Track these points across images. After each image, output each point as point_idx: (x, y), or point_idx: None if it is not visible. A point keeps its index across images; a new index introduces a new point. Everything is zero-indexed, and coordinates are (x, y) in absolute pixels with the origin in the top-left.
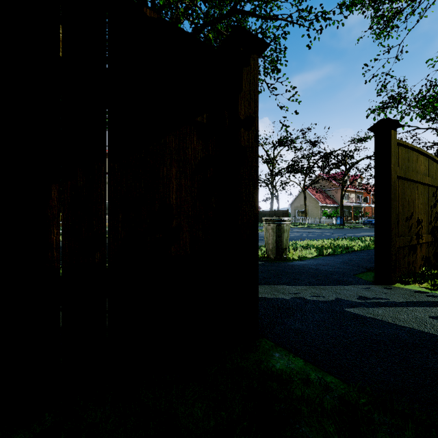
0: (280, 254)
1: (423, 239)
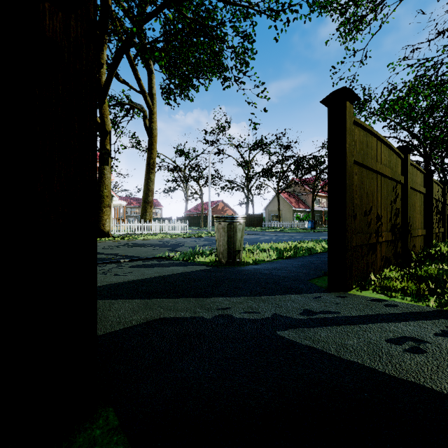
0: (232, 257)
1: (383, 237)
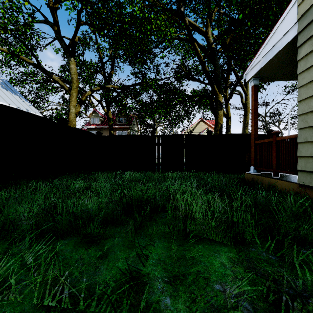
0: None
1: None
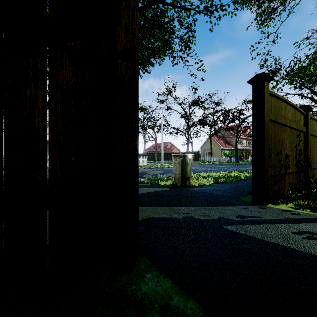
0: (184, 182)
1: (290, 169)
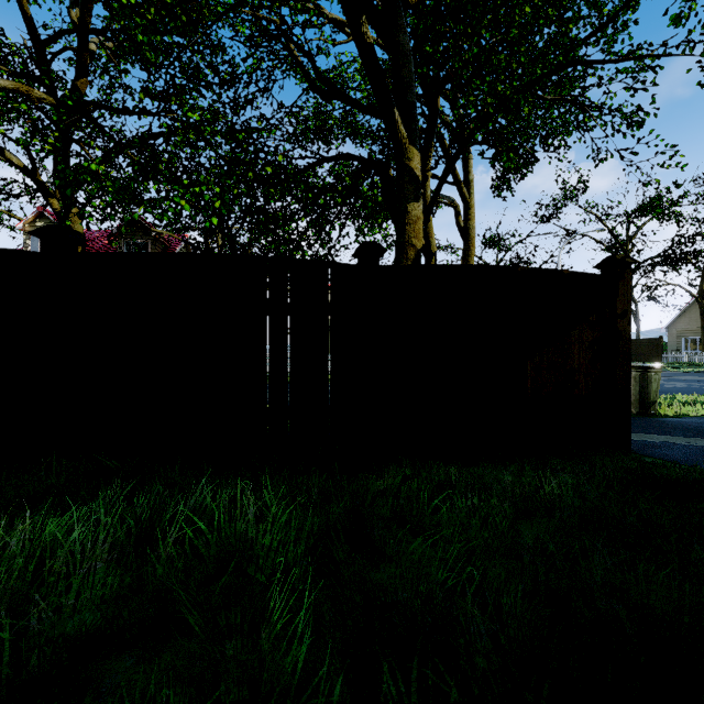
0: (645, 408)
1: None
